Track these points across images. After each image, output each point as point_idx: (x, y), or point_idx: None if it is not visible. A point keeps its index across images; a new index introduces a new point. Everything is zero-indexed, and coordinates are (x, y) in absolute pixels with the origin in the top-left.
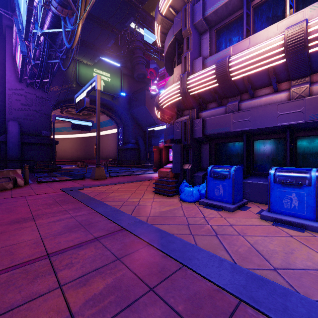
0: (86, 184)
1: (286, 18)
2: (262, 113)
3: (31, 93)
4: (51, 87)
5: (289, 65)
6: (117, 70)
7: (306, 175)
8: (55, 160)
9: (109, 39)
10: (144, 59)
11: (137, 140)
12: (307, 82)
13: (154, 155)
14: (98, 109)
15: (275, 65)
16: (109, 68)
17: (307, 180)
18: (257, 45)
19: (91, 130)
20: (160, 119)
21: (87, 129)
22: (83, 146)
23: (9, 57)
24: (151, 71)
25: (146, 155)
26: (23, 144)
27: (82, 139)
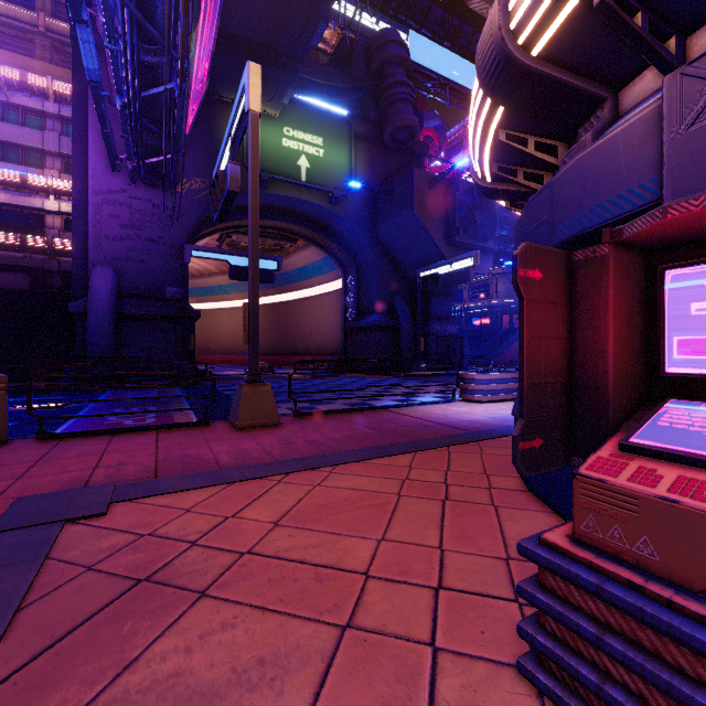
0: (178, 457)
1: None
2: None
3: (141, 199)
4: (186, 182)
5: None
6: (340, 126)
7: None
8: (194, 357)
9: (312, 22)
10: (411, 88)
11: (392, 304)
12: None
13: (524, 324)
14: (251, 179)
15: None
16: (320, 124)
17: None
18: None
19: (287, 288)
20: (492, 172)
21: (266, 280)
22: (270, 324)
23: (95, 118)
24: (428, 136)
25: (417, 343)
26: (124, 320)
27: (268, 309)
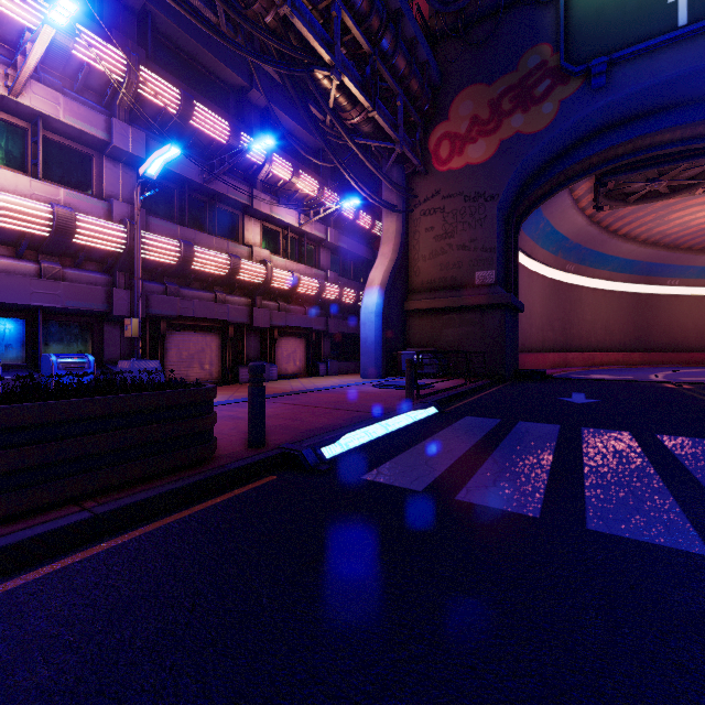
0: None
1: (43, 182)
2: (10, 283)
3: None
4: None
5: (51, 242)
6: None
7: (86, 360)
8: None
9: None
10: None
11: None
12: (58, 263)
13: None
14: None
15: (36, 233)
16: None
17: (87, 364)
18: (16, 196)
19: None
20: None
21: None
22: None
23: None
24: None
25: None
26: None
27: None
